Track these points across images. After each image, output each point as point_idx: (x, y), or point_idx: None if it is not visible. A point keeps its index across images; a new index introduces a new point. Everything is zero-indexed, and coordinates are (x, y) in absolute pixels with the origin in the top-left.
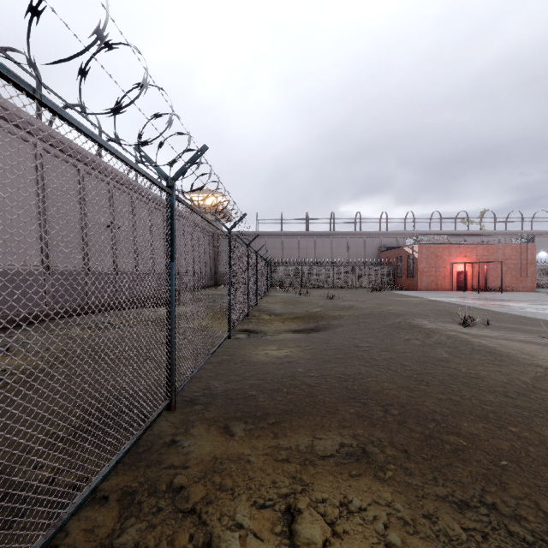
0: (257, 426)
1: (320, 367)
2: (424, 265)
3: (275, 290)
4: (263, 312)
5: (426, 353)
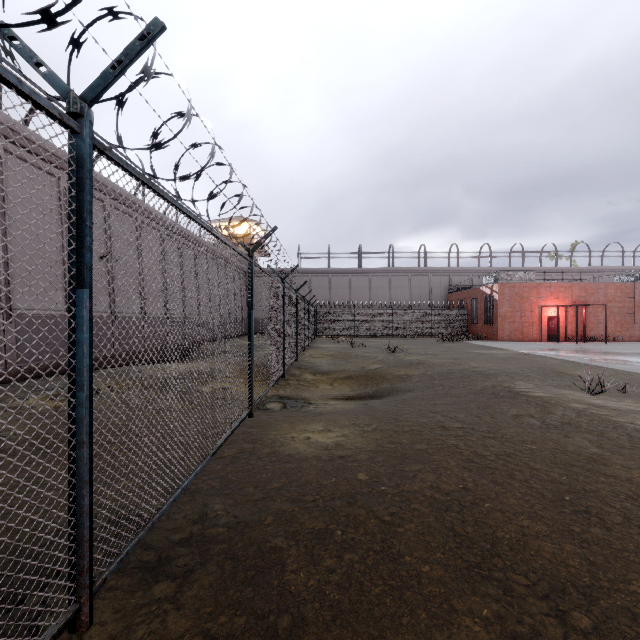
0: None
1: (394, 471)
2: (506, 309)
3: (321, 340)
4: (305, 369)
5: (560, 444)
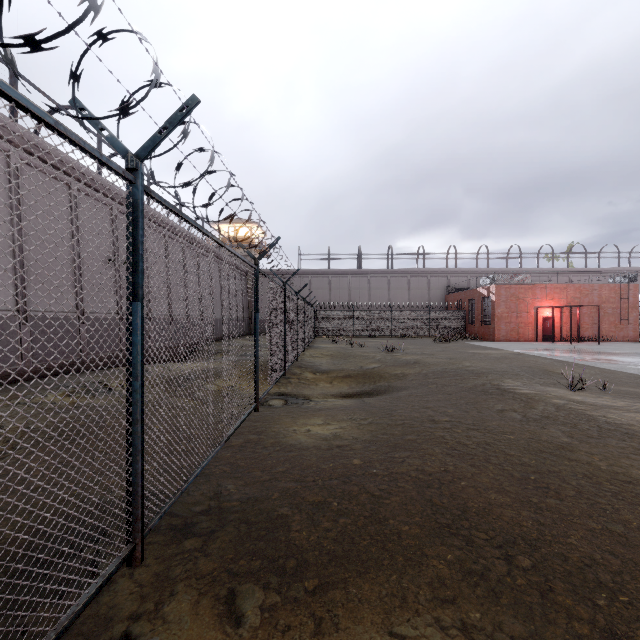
0: (285, 599)
1: (385, 458)
2: (502, 310)
3: (321, 340)
4: (305, 368)
5: (536, 434)
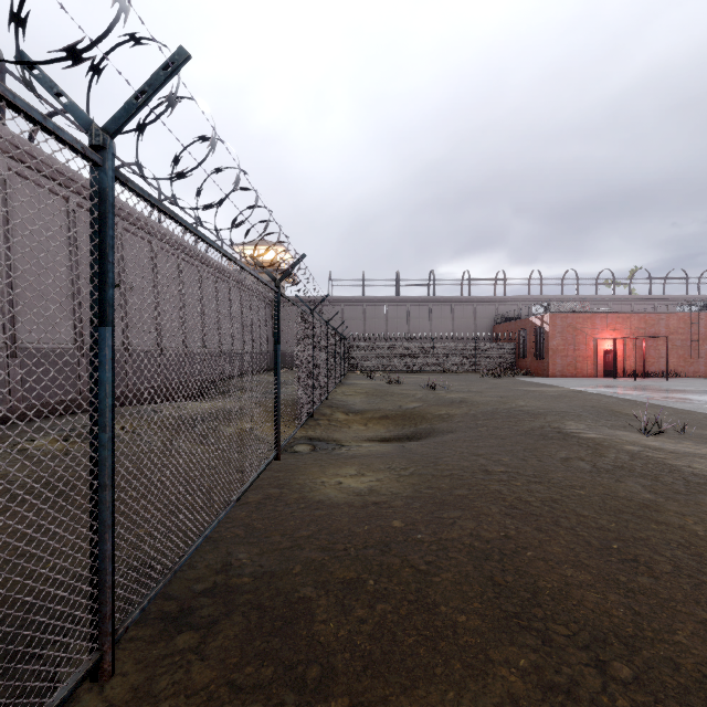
0: None
1: (431, 518)
2: (558, 342)
3: (354, 376)
4: (337, 408)
5: (611, 489)
